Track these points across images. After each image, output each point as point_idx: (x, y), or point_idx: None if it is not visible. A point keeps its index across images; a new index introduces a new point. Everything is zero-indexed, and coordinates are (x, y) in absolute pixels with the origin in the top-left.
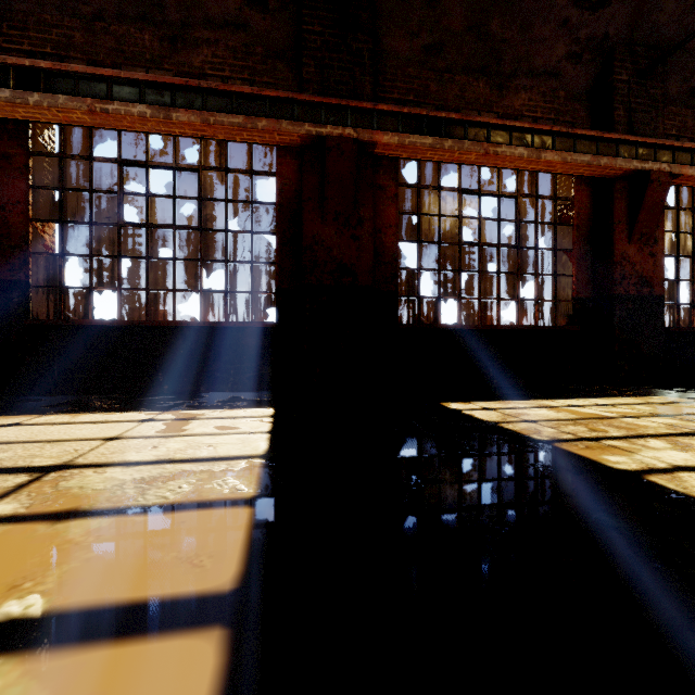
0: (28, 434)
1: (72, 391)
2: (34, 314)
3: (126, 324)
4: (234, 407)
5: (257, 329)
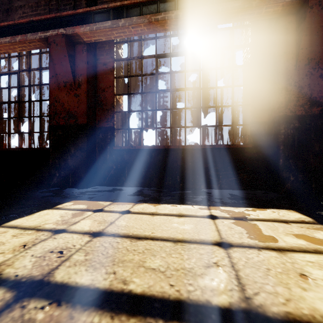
0: (147, 226)
1: (133, 185)
2: (116, 144)
3: (160, 147)
4: (255, 206)
5: (237, 149)
